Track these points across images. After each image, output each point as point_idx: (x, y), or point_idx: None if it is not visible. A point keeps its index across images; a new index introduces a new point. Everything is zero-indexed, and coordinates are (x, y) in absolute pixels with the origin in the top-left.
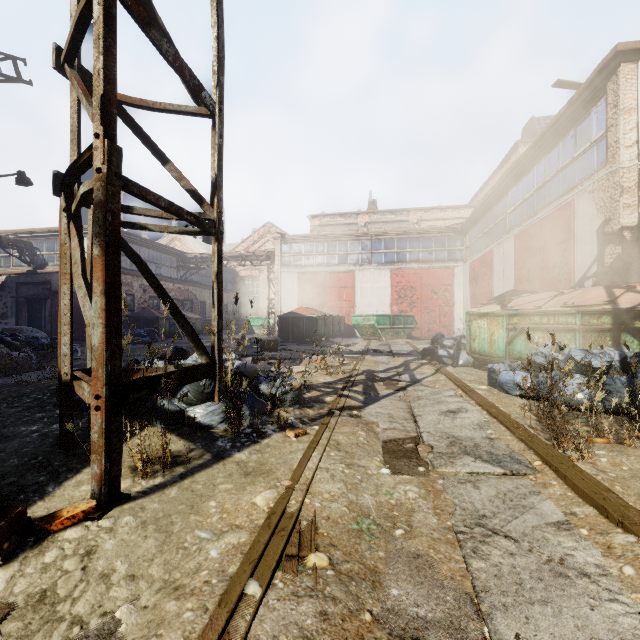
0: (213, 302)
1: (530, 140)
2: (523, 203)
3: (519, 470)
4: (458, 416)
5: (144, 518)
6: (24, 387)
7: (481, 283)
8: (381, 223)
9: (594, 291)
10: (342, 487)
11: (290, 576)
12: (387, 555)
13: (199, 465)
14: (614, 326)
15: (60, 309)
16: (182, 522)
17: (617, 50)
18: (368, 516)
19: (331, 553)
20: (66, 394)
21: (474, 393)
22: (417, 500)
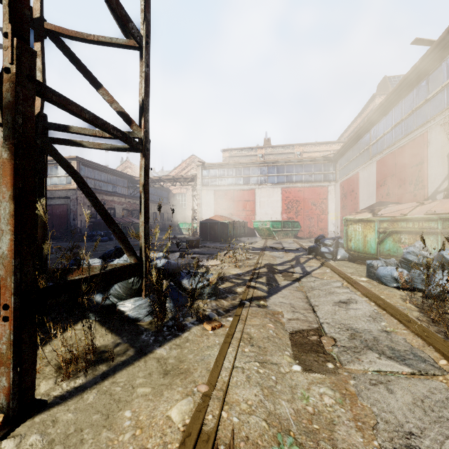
0: (141, 210)
1: (384, 93)
2: (383, 137)
3: (427, 370)
4: (350, 307)
5: (53, 435)
6: None
7: (349, 197)
8: (274, 155)
9: None
10: (259, 393)
11: None
12: None
13: (122, 362)
14: None
15: None
16: (92, 440)
17: None
18: (288, 432)
19: None
20: None
21: (358, 285)
22: (334, 407)
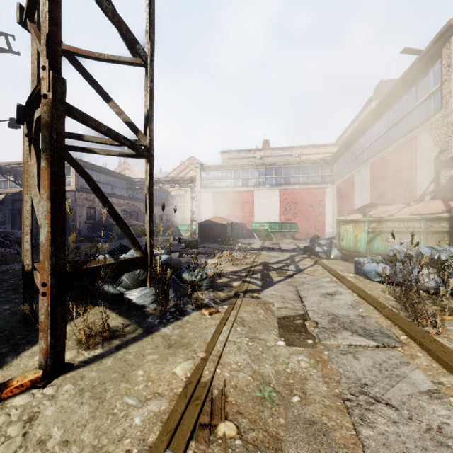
0: (146, 209)
1: (380, 96)
2: (377, 140)
3: (389, 343)
4: (335, 298)
5: (82, 386)
6: (6, 275)
7: (345, 199)
8: (272, 157)
9: (434, 203)
10: (247, 358)
11: (202, 446)
12: (286, 421)
13: (132, 338)
14: (451, 229)
15: (23, 214)
16: (114, 389)
17: (450, 23)
18: (269, 384)
19: (238, 421)
20: (28, 281)
21: (345, 280)
22: (308, 369)
